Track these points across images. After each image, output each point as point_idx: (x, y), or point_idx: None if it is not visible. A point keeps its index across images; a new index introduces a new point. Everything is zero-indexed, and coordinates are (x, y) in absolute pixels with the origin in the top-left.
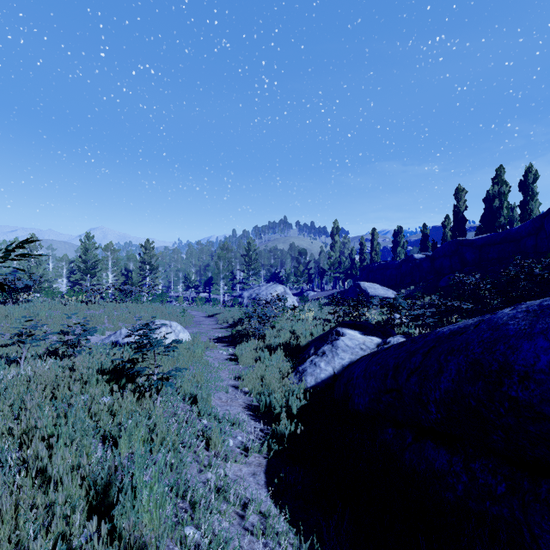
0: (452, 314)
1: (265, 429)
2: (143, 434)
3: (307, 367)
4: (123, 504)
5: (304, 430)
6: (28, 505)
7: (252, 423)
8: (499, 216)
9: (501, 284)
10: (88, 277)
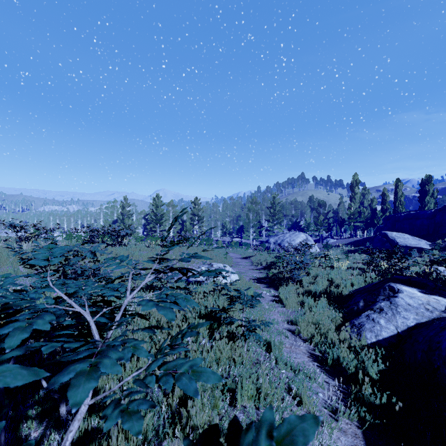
0: None
1: (341, 387)
2: (253, 390)
3: (364, 322)
4: None
5: (402, 407)
6: None
7: (323, 377)
8: None
9: None
10: (157, 225)
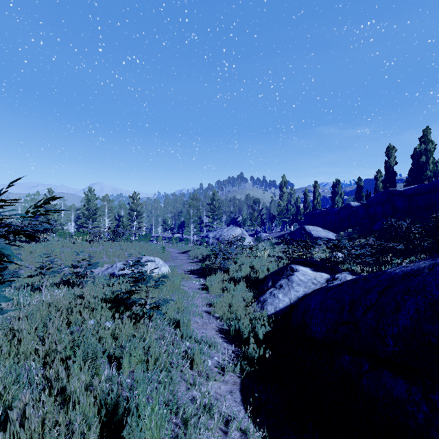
0: (387, 253)
1: (236, 350)
2: (141, 356)
3: (267, 297)
4: (130, 425)
5: (272, 355)
6: (52, 422)
7: (224, 345)
8: (426, 170)
9: (429, 228)
10: (90, 221)
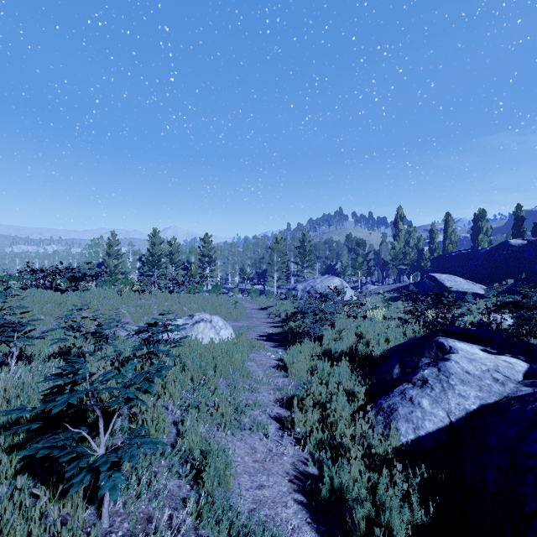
0: None
1: None
2: None
3: (396, 403)
4: None
5: None
6: None
7: (305, 536)
8: None
9: None
10: (154, 268)
